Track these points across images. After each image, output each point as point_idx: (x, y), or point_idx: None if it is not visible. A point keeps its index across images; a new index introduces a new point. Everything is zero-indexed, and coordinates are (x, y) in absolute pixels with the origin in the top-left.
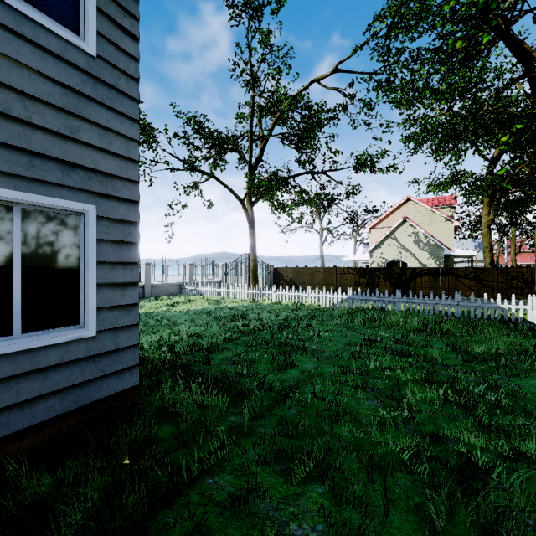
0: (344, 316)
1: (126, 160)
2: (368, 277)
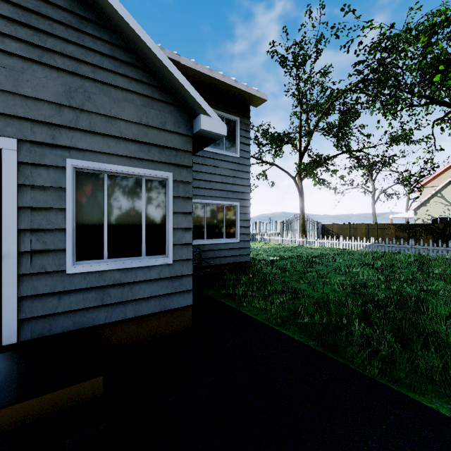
0: (359, 254)
1: (247, 186)
2: (409, 232)
